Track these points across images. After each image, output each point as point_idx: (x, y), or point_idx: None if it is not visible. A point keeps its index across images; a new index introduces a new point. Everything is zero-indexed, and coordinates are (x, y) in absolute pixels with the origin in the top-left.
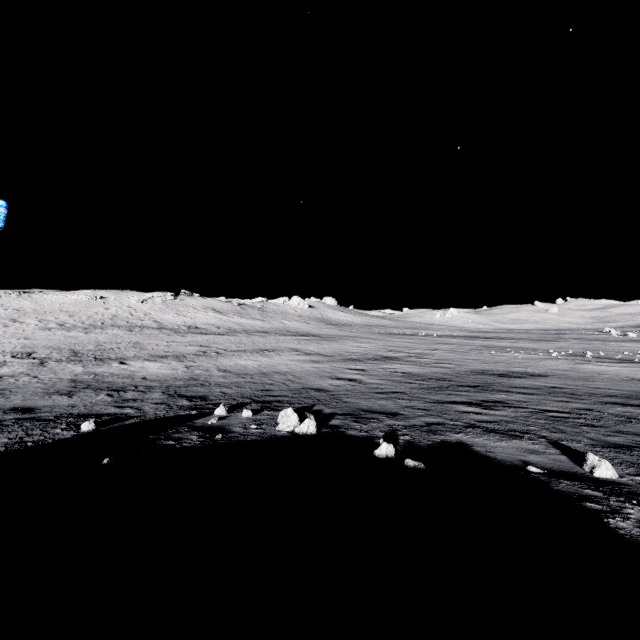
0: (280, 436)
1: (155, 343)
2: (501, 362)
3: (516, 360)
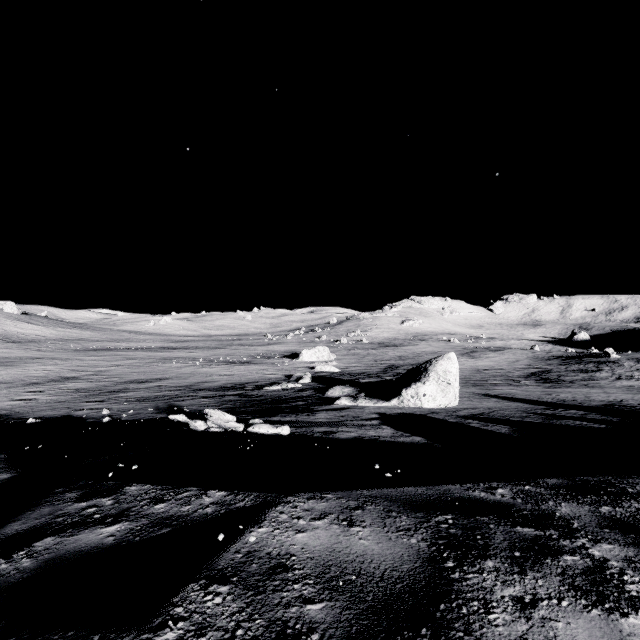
0: None
1: None
2: (155, 372)
3: (168, 369)
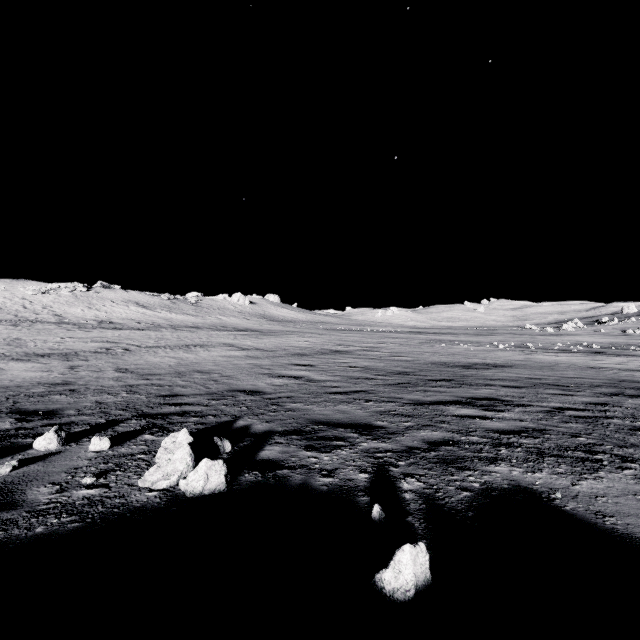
0: (133, 509)
1: (43, 339)
2: (457, 354)
3: (470, 352)
